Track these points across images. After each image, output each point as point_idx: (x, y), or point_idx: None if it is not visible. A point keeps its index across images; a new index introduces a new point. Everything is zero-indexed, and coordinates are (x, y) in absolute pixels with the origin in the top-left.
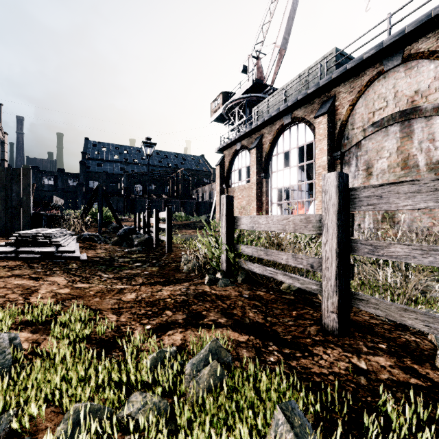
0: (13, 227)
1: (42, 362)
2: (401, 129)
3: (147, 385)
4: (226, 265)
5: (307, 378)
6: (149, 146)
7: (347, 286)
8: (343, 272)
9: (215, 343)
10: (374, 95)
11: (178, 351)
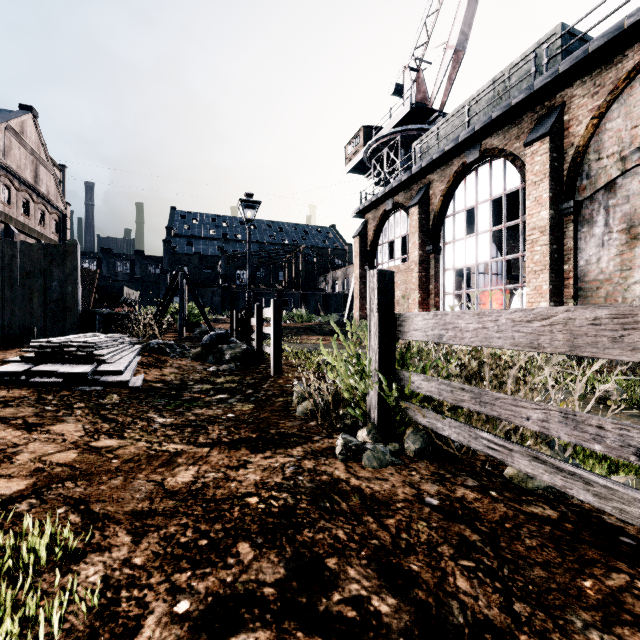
0: (54, 331)
1: None
2: None
3: None
4: (379, 414)
5: None
6: (251, 207)
7: None
8: None
9: None
10: None
11: None
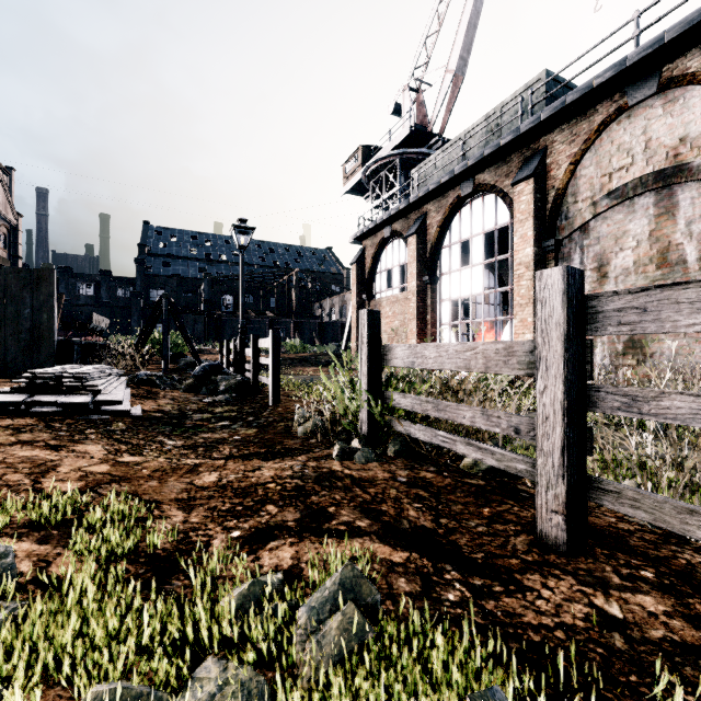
0: (27, 362)
1: (47, 601)
2: (657, 201)
3: (231, 643)
4: (369, 427)
5: (516, 636)
6: (244, 232)
7: (582, 466)
8: (575, 442)
9: (351, 570)
10: (612, 145)
11: (286, 580)
